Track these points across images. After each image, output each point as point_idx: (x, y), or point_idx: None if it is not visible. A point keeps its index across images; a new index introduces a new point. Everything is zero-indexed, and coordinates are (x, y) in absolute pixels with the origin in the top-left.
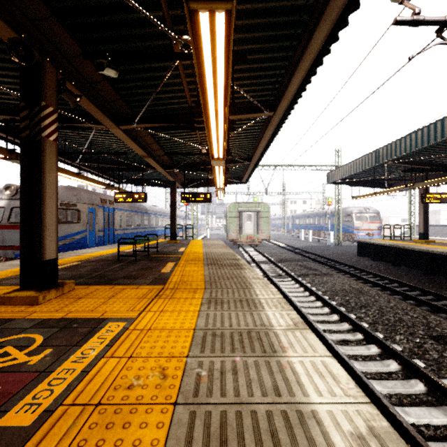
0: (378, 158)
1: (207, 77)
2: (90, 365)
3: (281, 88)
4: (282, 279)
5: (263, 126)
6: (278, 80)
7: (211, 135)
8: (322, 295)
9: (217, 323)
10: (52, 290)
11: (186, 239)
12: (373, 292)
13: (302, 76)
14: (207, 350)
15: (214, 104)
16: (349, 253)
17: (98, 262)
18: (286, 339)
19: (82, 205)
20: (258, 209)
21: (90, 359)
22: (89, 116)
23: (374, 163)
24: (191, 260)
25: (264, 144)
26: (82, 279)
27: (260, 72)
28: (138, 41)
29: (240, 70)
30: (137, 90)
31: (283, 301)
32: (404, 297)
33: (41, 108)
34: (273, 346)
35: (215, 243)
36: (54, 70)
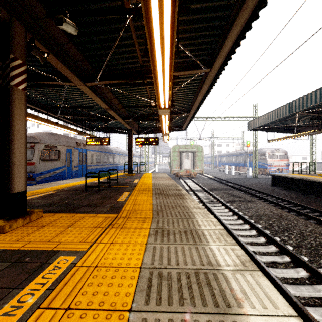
0: (291, 109)
1: (153, 17)
2: (20, 321)
3: (217, 47)
4: (214, 205)
5: (200, 83)
6: (215, 40)
7: (158, 85)
8: (248, 218)
9: (164, 259)
10: (19, 219)
11: (141, 172)
12: (291, 218)
13: (238, 32)
14: (153, 301)
15: (160, 52)
16: (265, 184)
17: (70, 192)
18: (237, 286)
19: (62, 147)
20: (194, 150)
21: (24, 310)
22: (62, 75)
23: (287, 113)
24: (143, 190)
25: (200, 97)
26: (52, 206)
27: (199, 33)
28: (95, 2)
29: (183, 31)
30: (98, 51)
31: (225, 233)
32: (318, 221)
33: (9, 60)
34: (225, 296)
35: (162, 176)
36: (23, 28)
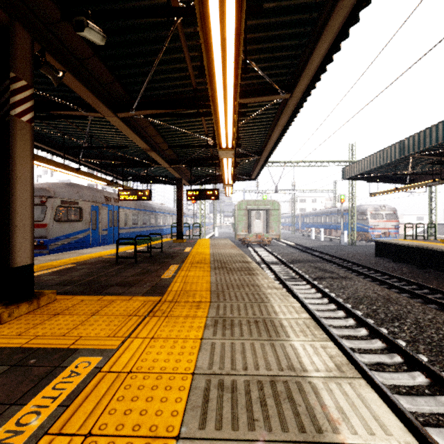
0: (402, 150)
1: (211, 18)
2: None
3: (301, 63)
4: (296, 283)
5: (277, 114)
6: (297, 53)
7: (218, 117)
8: (343, 302)
9: (226, 361)
10: (22, 304)
11: (194, 237)
12: (403, 301)
13: (329, 42)
14: (211, 423)
15: (221, 70)
16: (366, 254)
17: (95, 265)
18: (331, 400)
19: (85, 203)
20: (267, 207)
21: (25, 437)
22: (84, 103)
23: (397, 155)
24: (197, 262)
25: (277, 134)
26: (70, 285)
27: (276, 43)
28: (129, 0)
29: (253, 40)
30: (134, 69)
31: (312, 323)
32: (441, 306)
33: (9, 80)
34: (314, 416)
35: (223, 242)
36: (29, 36)
